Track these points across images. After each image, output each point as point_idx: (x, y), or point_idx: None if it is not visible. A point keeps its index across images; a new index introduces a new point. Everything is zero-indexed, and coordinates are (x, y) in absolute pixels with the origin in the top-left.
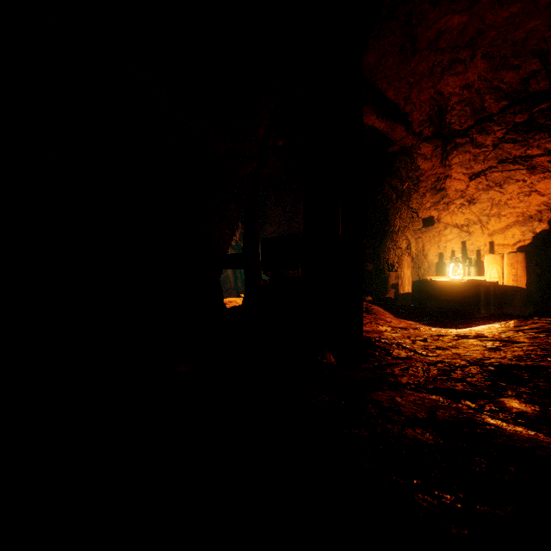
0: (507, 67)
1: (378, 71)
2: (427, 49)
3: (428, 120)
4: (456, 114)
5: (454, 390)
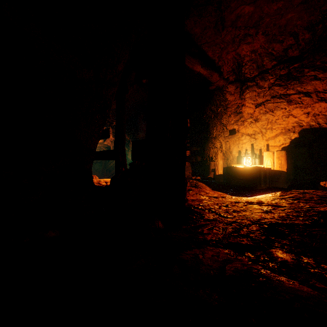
0: (276, 41)
1: (202, 38)
2: (231, 26)
3: (232, 71)
4: (248, 67)
5: (241, 244)
